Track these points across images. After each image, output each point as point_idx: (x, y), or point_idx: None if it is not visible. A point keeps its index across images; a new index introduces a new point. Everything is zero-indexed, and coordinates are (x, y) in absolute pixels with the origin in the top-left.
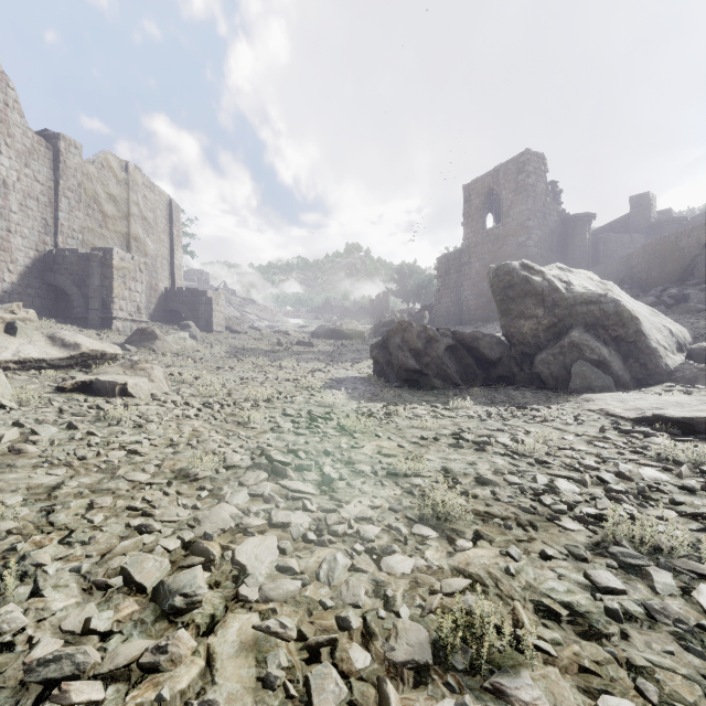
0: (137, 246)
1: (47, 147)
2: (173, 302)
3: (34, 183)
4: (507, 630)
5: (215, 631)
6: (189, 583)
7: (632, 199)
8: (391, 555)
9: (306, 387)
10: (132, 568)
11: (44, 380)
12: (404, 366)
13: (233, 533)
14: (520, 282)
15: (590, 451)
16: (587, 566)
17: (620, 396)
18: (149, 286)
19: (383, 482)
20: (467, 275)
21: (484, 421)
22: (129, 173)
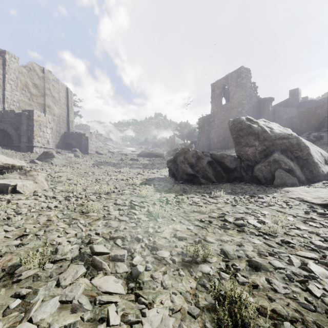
0: (49, 110)
1: None
2: (68, 139)
3: None
4: None
5: None
6: None
7: (290, 91)
8: None
9: (131, 184)
10: None
11: None
12: (185, 172)
13: None
14: (246, 128)
15: (310, 230)
16: None
17: (305, 189)
18: (56, 130)
19: (180, 273)
20: (213, 126)
21: (234, 206)
22: (45, 73)
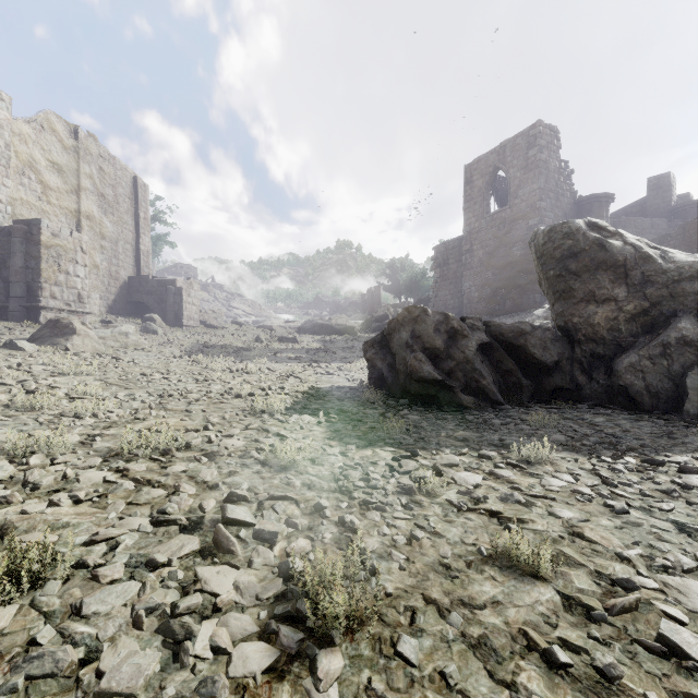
0: (90, 226)
1: None
2: (138, 293)
3: None
4: None
5: None
6: None
7: (650, 180)
8: None
9: (261, 411)
10: None
11: None
12: (415, 375)
13: None
14: (589, 248)
15: None
16: None
17: None
18: (107, 273)
19: None
20: (468, 264)
21: (624, 514)
22: (80, 140)
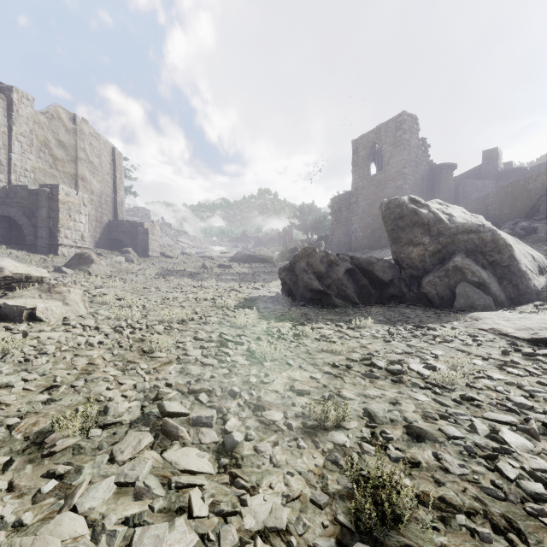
0: (84, 185)
1: (1, 97)
2: (116, 232)
3: None
4: None
5: None
6: None
7: (484, 153)
8: None
9: (221, 307)
10: None
11: None
12: (309, 287)
13: None
14: (409, 214)
15: (508, 380)
16: None
17: (505, 315)
18: (95, 218)
19: (299, 443)
20: (355, 212)
21: (389, 342)
22: (77, 124)
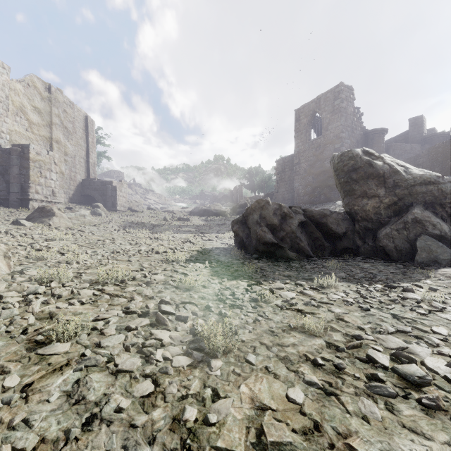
0: (58, 147)
1: None
2: (88, 189)
3: None
4: None
5: None
6: None
7: (410, 120)
8: None
9: (171, 261)
10: None
11: None
12: (262, 240)
13: None
14: (363, 166)
15: None
16: None
17: None
18: (69, 177)
19: None
20: (297, 172)
21: (367, 311)
22: (52, 93)
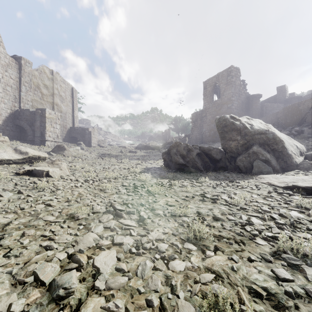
0: (57, 108)
1: (16, 63)
2: (73, 133)
3: (10, 79)
4: (237, 308)
5: (80, 309)
6: (68, 280)
7: (278, 88)
8: (173, 260)
9: (133, 172)
10: (39, 271)
11: (10, 169)
12: (177, 162)
13: (94, 249)
14: (230, 124)
15: (265, 203)
16: (272, 265)
17: (276, 176)
18: (62, 126)
19: (169, 220)
20: (205, 121)
21: (215, 188)
22: (53, 75)
